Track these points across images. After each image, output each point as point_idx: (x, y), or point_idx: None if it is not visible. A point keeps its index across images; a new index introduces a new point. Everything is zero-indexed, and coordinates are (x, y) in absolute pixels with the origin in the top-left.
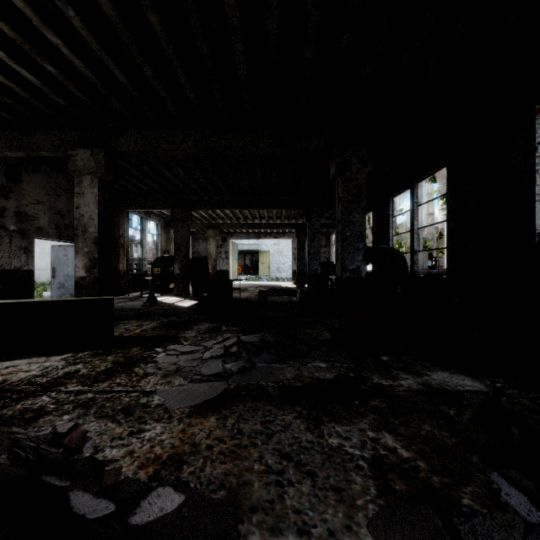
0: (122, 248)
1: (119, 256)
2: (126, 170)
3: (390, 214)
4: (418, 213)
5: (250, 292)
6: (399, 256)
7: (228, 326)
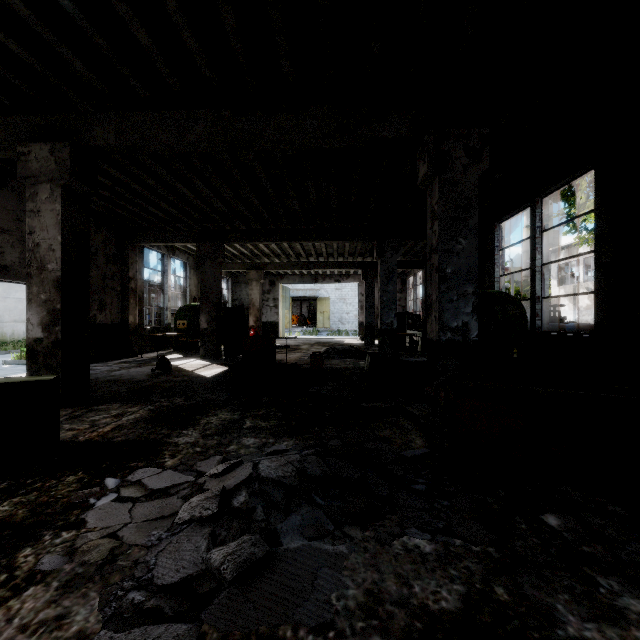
0: (133, 294)
1: (128, 306)
2: (127, 187)
3: (495, 246)
4: (541, 243)
5: (302, 352)
6: (515, 305)
7: (256, 418)
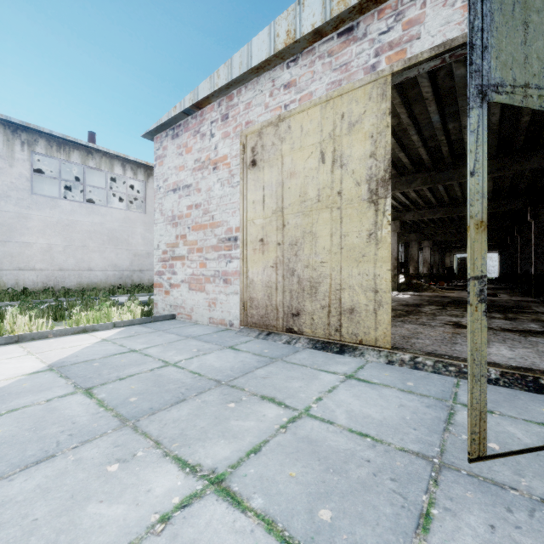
0: None
1: None
2: None
3: None
4: None
5: None
6: None
7: None
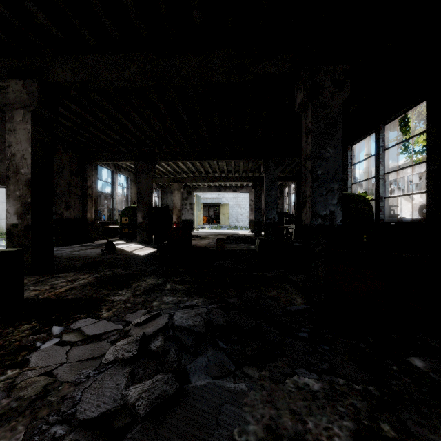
0: (90, 198)
1: (87, 206)
2: (84, 119)
3: (348, 162)
4: (384, 158)
5: (210, 239)
6: (364, 203)
7: (174, 282)
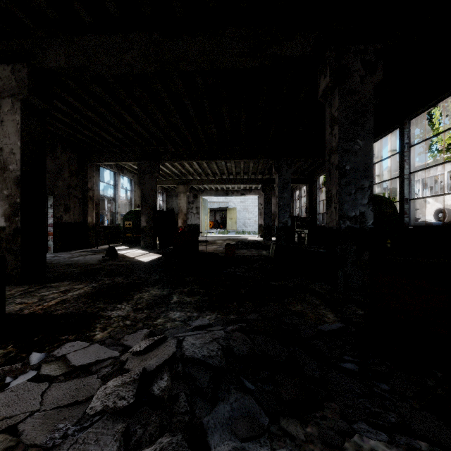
0: (91, 201)
1: (87, 209)
2: (83, 115)
3: None
4: (409, 156)
5: (217, 245)
6: (388, 205)
7: (181, 293)
